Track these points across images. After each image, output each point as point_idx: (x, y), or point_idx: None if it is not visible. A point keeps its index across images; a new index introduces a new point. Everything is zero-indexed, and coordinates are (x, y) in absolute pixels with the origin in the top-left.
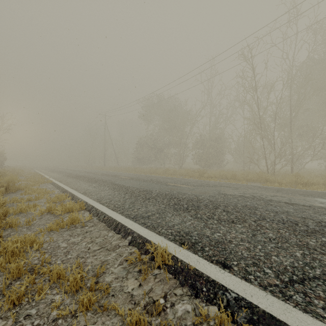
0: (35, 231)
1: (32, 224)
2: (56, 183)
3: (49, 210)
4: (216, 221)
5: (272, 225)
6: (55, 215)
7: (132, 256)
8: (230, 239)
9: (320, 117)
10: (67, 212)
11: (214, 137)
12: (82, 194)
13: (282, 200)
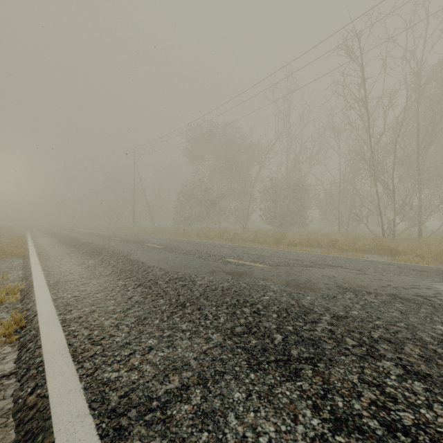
0: None
1: None
2: (30, 256)
3: None
4: None
5: None
6: None
7: None
8: None
9: None
10: None
11: (293, 183)
12: (49, 286)
13: None
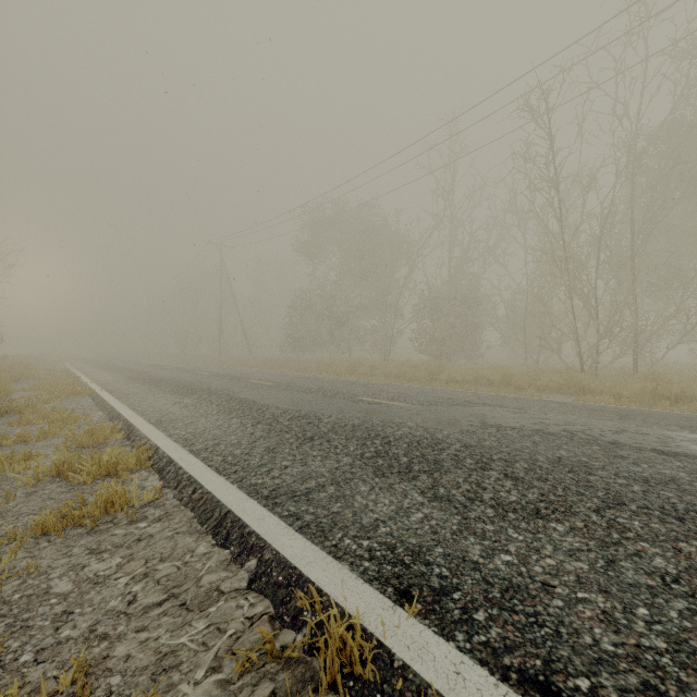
0: (1, 534)
1: (2, 514)
2: (102, 395)
3: (60, 470)
4: (491, 510)
5: (652, 525)
6: (73, 483)
7: (252, 637)
8: (544, 576)
9: (696, 248)
10: (104, 475)
11: (459, 292)
12: (153, 425)
13: (645, 443)
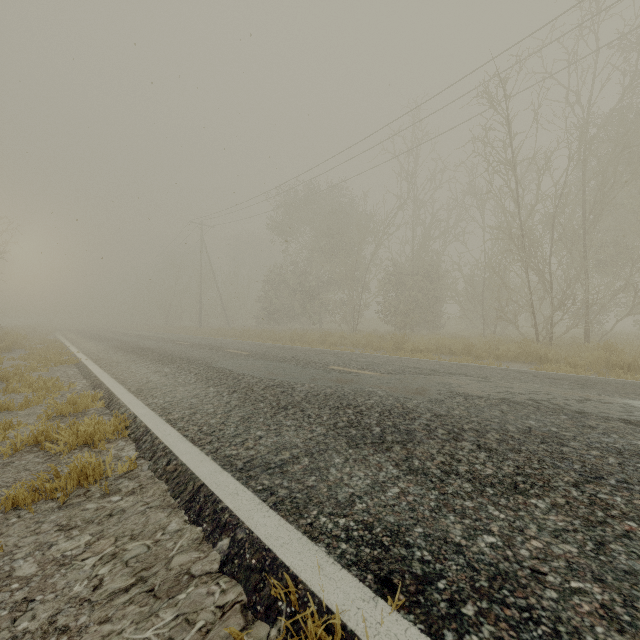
0: None
1: None
2: (87, 364)
3: (38, 440)
4: (467, 484)
5: (635, 501)
6: (50, 453)
7: (222, 631)
8: (532, 561)
9: None
10: (82, 445)
11: (422, 267)
12: (133, 393)
13: (611, 413)
